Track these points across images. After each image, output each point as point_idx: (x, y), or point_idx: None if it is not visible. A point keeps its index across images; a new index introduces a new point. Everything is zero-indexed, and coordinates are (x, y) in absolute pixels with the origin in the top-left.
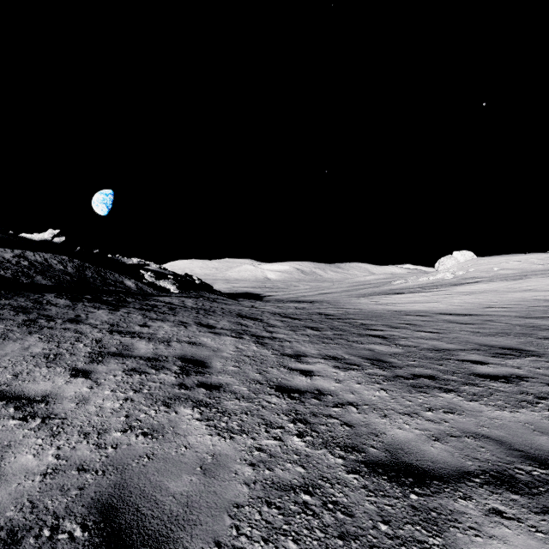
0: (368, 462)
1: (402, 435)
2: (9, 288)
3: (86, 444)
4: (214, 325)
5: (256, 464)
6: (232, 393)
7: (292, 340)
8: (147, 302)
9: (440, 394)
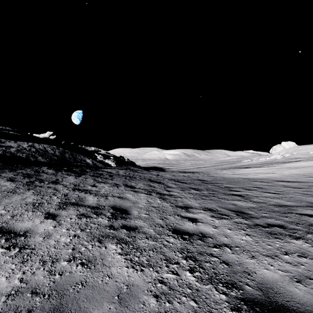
0: (246, 300)
1: (269, 275)
2: (23, 163)
3: (42, 270)
4: (135, 186)
5: (159, 296)
6: (143, 233)
7: (182, 196)
8: (98, 172)
9: (291, 240)
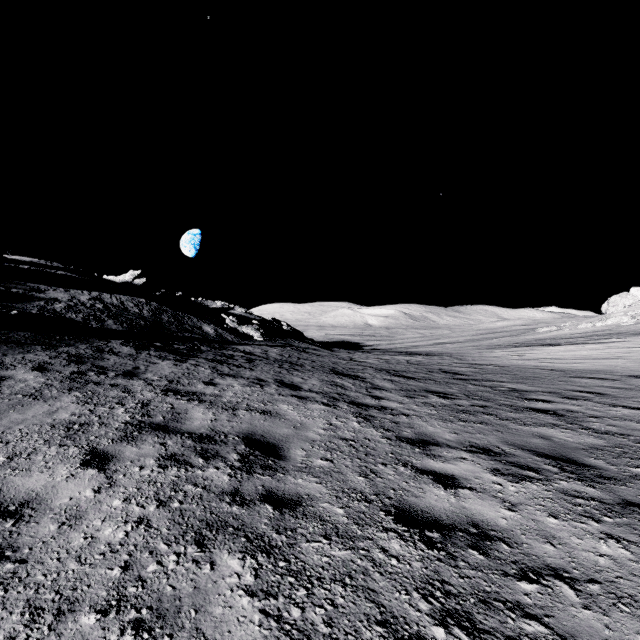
0: None
1: None
2: (75, 333)
3: None
4: (300, 385)
5: None
6: (317, 520)
7: (411, 412)
8: (224, 351)
9: None
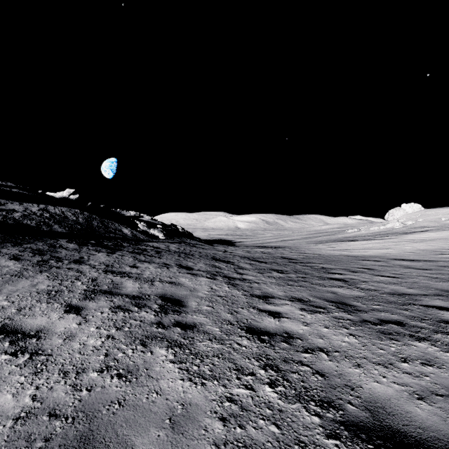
0: (348, 424)
1: (381, 390)
2: (32, 235)
3: (63, 385)
4: (192, 267)
5: (227, 419)
6: (204, 333)
7: (260, 281)
8: (139, 246)
9: (412, 342)
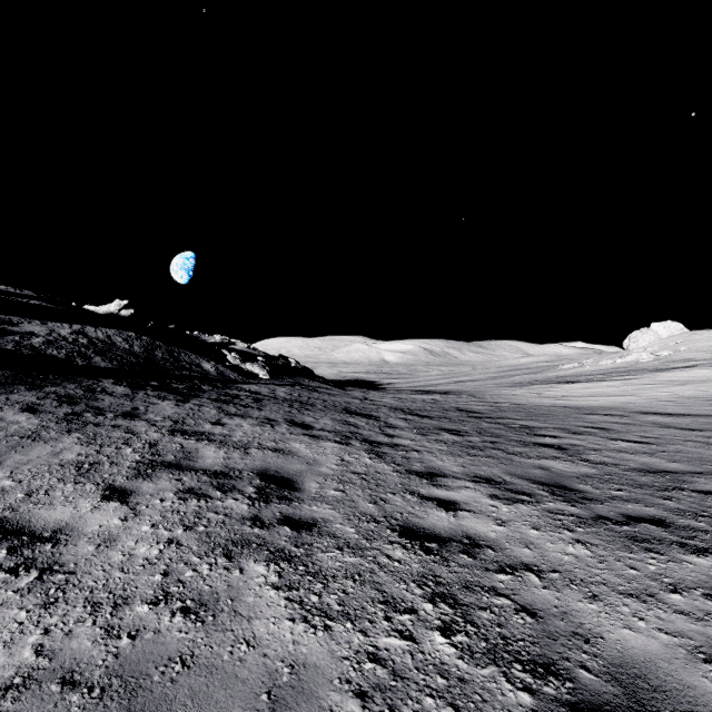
0: (583, 707)
1: (637, 643)
2: (60, 372)
3: (89, 627)
4: (312, 424)
5: (369, 694)
6: (331, 537)
7: (422, 449)
8: (228, 391)
9: (685, 556)
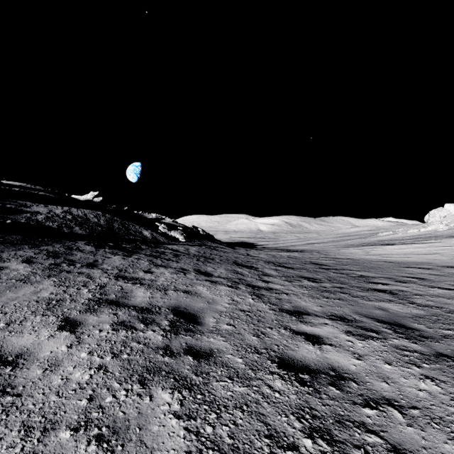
0: None
1: None
2: (52, 236)
3: (17, 453)
4: (212, 273)
5: None
6: (223, 366)
7: (290, 292)
8: (158, 249)
9: None
